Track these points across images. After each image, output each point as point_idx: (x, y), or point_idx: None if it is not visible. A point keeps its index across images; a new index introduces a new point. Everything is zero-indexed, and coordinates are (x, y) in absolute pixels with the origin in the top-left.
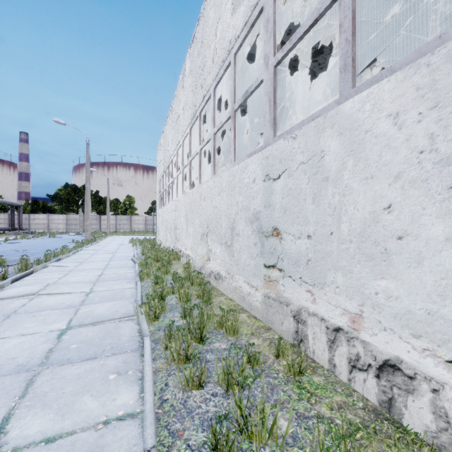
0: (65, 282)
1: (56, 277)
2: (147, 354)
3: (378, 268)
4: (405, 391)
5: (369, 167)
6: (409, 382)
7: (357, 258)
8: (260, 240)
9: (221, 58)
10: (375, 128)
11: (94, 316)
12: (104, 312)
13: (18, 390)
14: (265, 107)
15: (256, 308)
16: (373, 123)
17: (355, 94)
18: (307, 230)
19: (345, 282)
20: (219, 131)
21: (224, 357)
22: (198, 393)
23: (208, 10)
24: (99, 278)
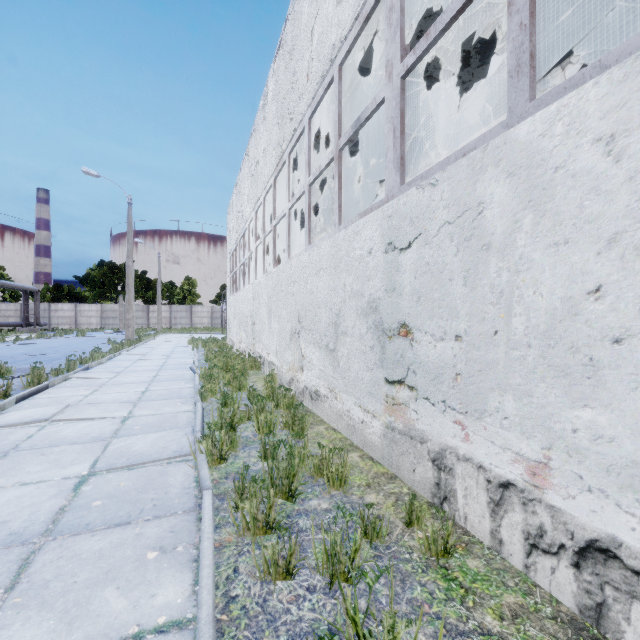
0: (93, 402)
1: (80, 395)
2: (207, 520)
3: (577, 390)
4: (626, 594)
5: (562, 225)
6: (635, 580)
7: (540, 373)
8: (379, 342)
9: (320, 73)
10: (572, 163)
11: (132, 455)
12: (147, 449)
13: (4, 576)
14: (388, 141)
15: (373, 444)
16: (569, 154)
17: (536, 110)
18: (455, 327)
19: (519, 411)
20: (317, 181)
21: (326, 524)
22: (285, 586)
23: (301, 3)
24: (142, 396)
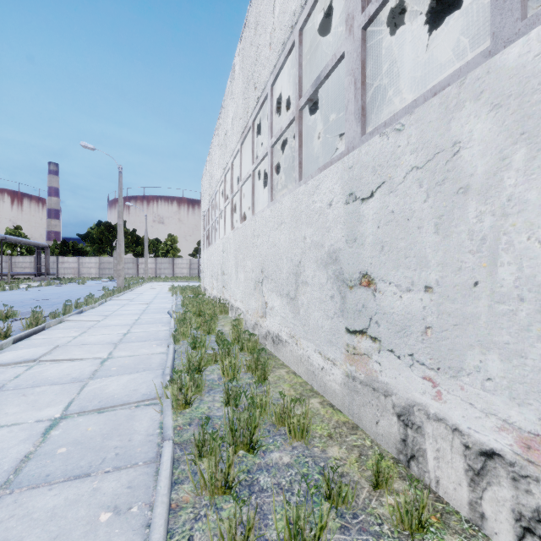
0: (79, 343)
1: (70, 336)
2: (164, 479)
3: None
4: None
5: None
6: None
7: (538, 331)
8: (339, 291)
9: (281, 41)
10: None
11: (103, 398)
12: (118, 391)
13: None
14: (348, 93)
15: (333, 391)
16: None
17: (530, 28)
18: (424, 278)
19: (508, 373)
20: (279, 142)
21: (288, 483)
22: None
23: None
24: (123, 338)
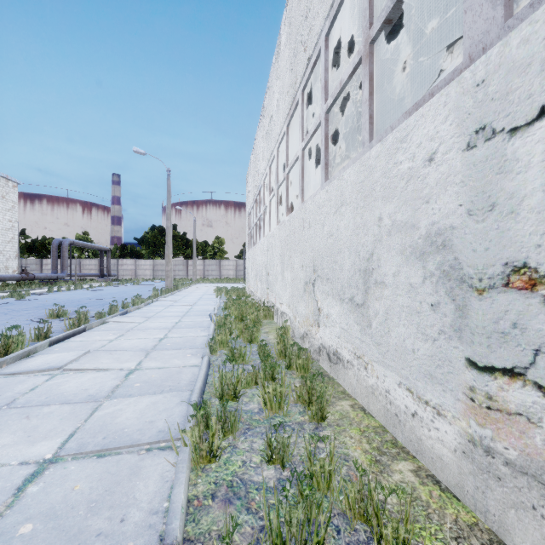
0: (112, 349)
1: (106, 339)
2: None
3: None
4: None
5: None
6: None
7: None
8: (451, 297)
9: None
10: None
11: (111, 431)
12: (131, 422)
13: None
14: None
15: (438, 457)
16: None
17: None
18: None
19: None
20: (337, 104)
21: None
22: None
23: None
24: (158, 344)
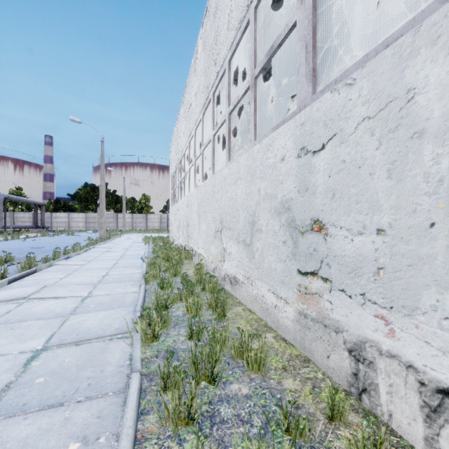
0: (64, 284)
1: (57, 278)
2: (130, 410)
3: None
4: None
5: None
6: None
7: None
8: (291, 237)
9: (238, 20)
10: None
11: (81, 331)
12: (94, 325)
13: None
14: (300, 57)
15: (286, 327)
16: None
17: None
18: (376, 221)
19: None
20: (236, 109)
21: (247, 414)
22: None
23: None
24: (102, 279)
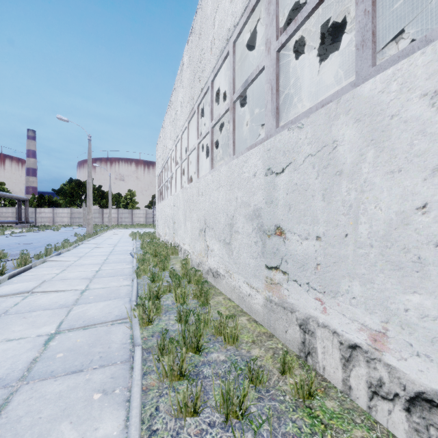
0: (61, 279)
1: (53, 273)
2: (137, 370)
3: (408, 280)
4: None
5: (396, 158)
6: None
7: (380, 266)
8: (261, 239)
9: (219, 49)
10: (404, 112)
11: (86, 318)
12: (97, 314)
13: None
14: (267, 96)
15: (257, 311)
16: (402, 105)
17: (376, 73)
18: (316, 230)
19: (364, 293)
20: (218, 124)
21: (223, 372)
22: (192, 422)
23: (206, 0)
24: (96, 274)
